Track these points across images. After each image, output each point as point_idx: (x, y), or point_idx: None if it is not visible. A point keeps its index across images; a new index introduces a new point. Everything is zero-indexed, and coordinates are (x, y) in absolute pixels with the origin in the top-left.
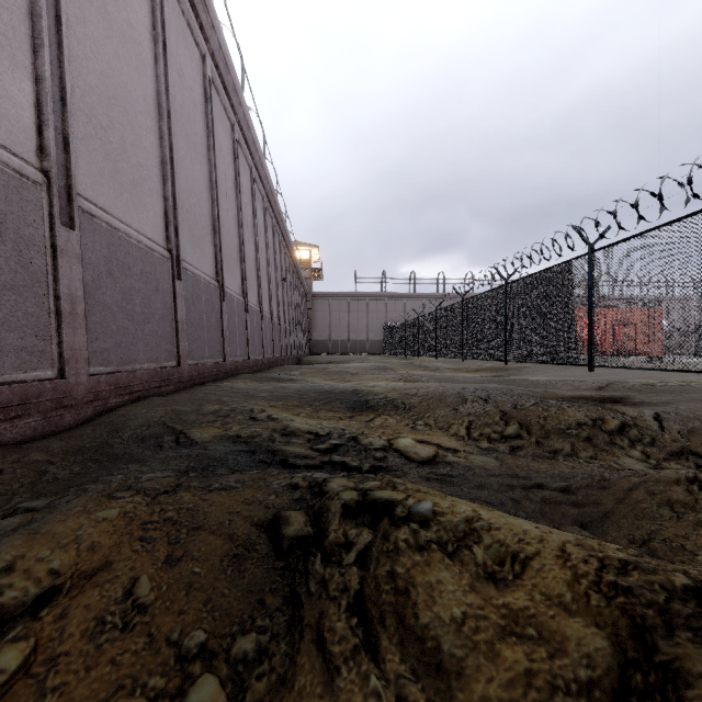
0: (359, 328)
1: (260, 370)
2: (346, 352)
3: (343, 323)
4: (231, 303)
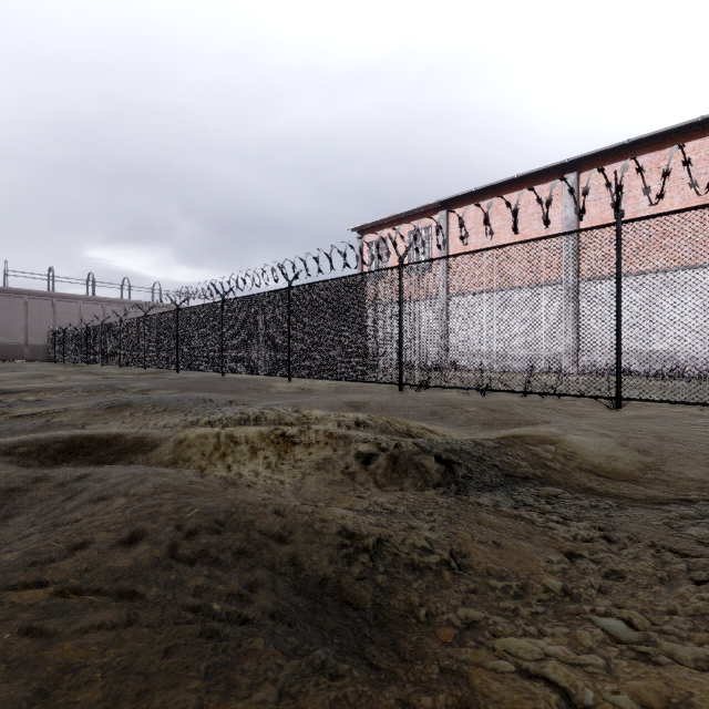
0: (12, 330)
1: None
2: None
3: None
4: None
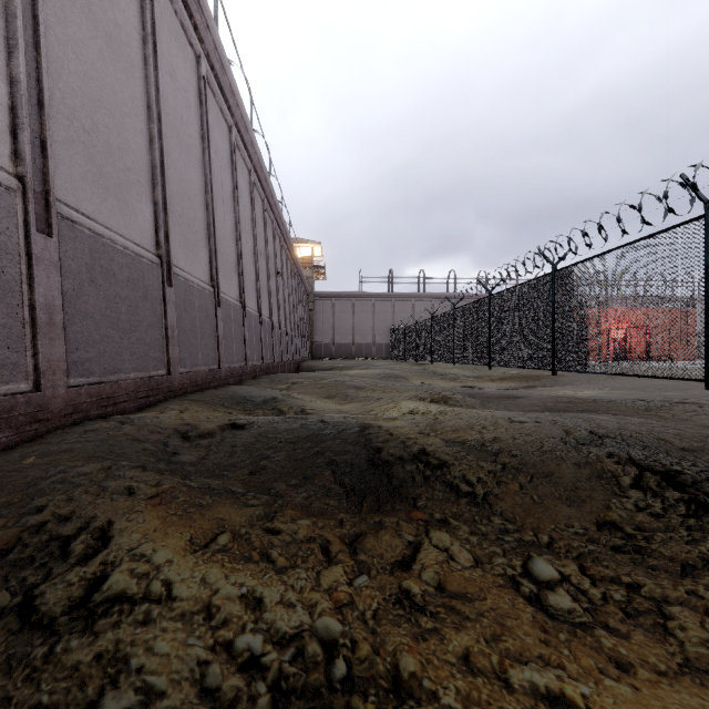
0: (364, 331)
1: (240, 381)
2: (350, 356)
3: (348, 325)
4: (188, 291)
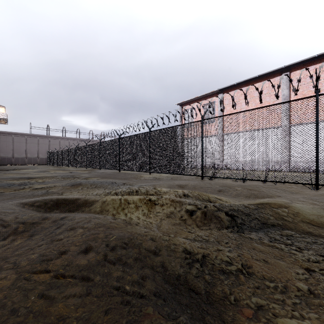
0: (33, 152)
1: None
2: (24, 164)
3: (23, 148)
4: None
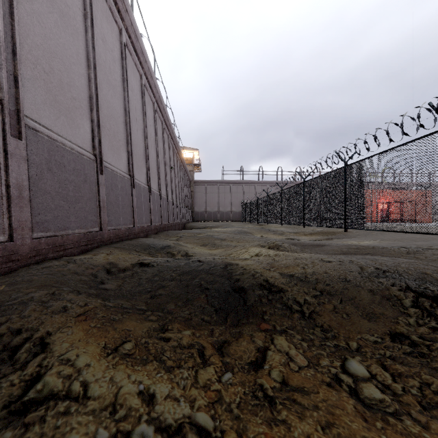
0: (225, 204)
1: (147, 235)
2: (216, 220)
3: (215, 200)
4: (114, 177)
